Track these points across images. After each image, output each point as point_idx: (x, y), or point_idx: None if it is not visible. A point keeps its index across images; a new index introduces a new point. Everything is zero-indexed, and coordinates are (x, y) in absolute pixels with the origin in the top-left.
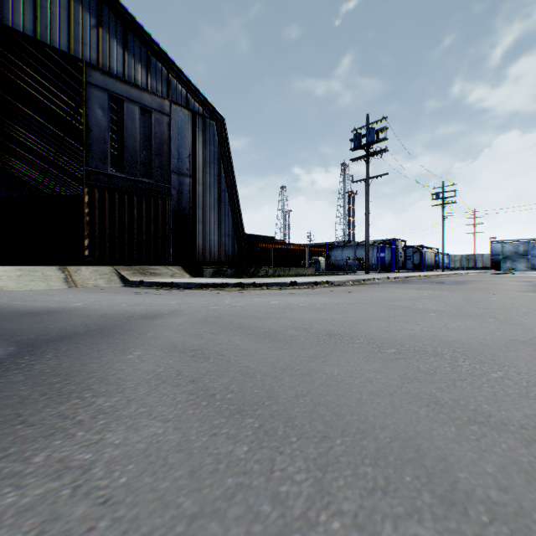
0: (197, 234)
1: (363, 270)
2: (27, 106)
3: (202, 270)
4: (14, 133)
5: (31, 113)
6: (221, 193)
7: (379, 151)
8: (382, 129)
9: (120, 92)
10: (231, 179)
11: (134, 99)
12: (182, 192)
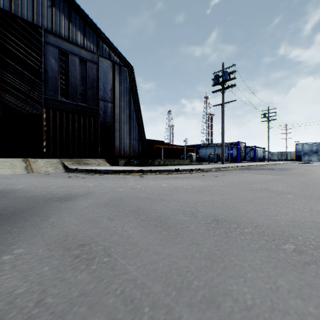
0: (115, 138)
1: (219, 161)
2: (11, 60)
3: (117, 161)
4: (5, 77)
5: (14, 64)
6: (131, 113)
7: (230, 86)
8: (232, 72)
9: (66, 48)
10: (137, 104)
11: (75, 53)
12: (106, 112)
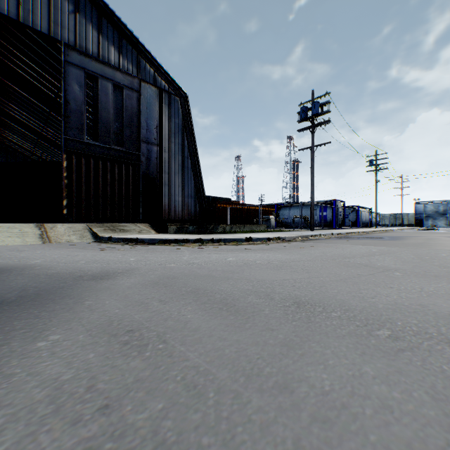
0: (163, 195)
1: (307, 226)
2: (18, 86)
3: (166, 226)
4: (8, 109)
5: (21, 92)
6: (184, 159)
7: (323, 122)
8: (325, 103)
9: (95, 70)
10: (193, 148)
11: (107, 76)
12: (150, 158)
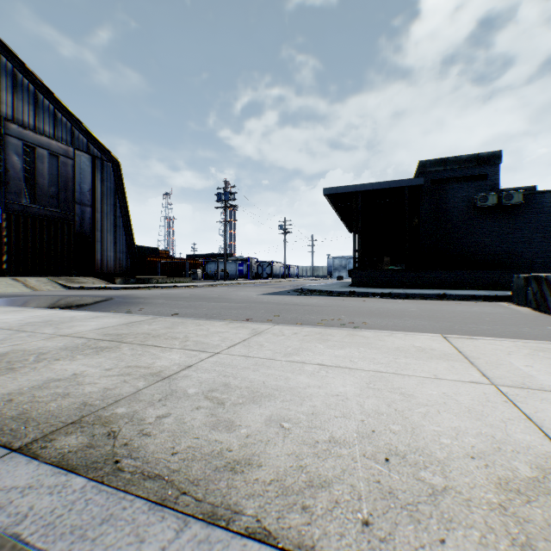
0: (97, 251)
1: (227, 278)
2: None
3: (114, 279)
4: None
5: None
6: (117, 219)
7: (232, 206)
8: (233, 193)
9: (33, 141)
10: (125, 208)
11: (45, 146)
12: (84, 218)
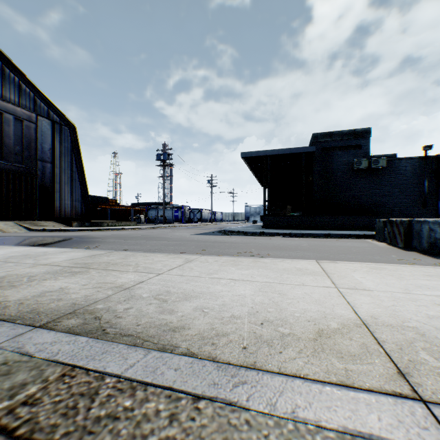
0: (56, 200)
1: (165, 222)
2: None
3: (72, 223)
4: None
5: None
6: (73, 173)
7: (169, 164)
8: (170, 154)
9: (0, 107)
10: (80, 165)
11: (11, 112)
12: (45, 172)
